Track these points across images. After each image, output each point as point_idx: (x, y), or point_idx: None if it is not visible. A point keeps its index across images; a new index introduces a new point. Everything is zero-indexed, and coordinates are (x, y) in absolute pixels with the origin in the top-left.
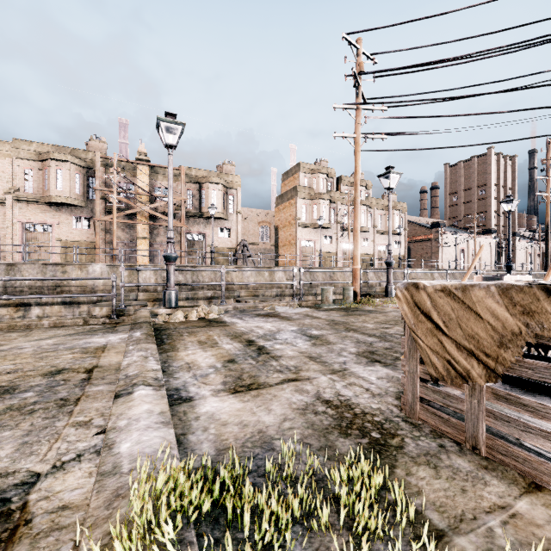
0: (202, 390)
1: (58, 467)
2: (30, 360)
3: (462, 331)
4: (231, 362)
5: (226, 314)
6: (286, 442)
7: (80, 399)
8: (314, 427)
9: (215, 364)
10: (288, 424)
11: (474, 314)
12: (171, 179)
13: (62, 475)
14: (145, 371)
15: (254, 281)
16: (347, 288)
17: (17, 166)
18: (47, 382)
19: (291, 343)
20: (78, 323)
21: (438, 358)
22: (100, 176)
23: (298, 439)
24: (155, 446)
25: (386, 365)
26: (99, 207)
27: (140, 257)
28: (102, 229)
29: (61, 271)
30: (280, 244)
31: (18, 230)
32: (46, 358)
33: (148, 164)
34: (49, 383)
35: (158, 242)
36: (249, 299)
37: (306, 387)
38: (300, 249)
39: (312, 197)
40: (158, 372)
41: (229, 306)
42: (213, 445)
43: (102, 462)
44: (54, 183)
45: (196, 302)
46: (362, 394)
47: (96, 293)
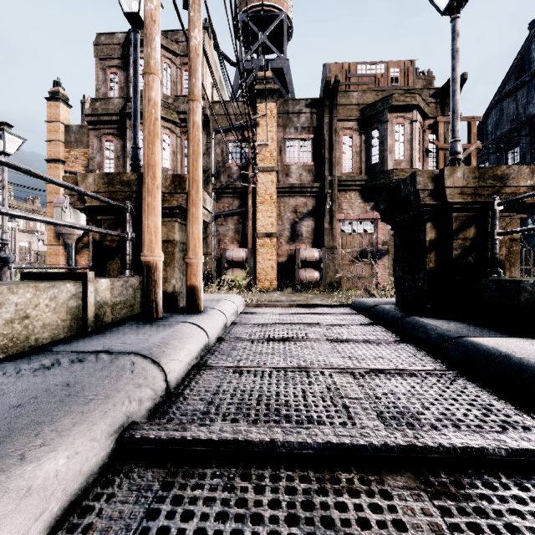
0: None
1: None
2: None
3: None
4: None
5: None
6: None
7: None
8: None
9: None
10: None
11: None
12: None
13: None
14: None
15: None
16: None
17: None
18: None
19: None
20: None
21: None
22: None
23: None
24: None
25: None
26: None
27: None
28: None
29: None
30: None
31: None
32: None
33: None
34: None
35: None
36: None
37: None
38: None
39: None
40: None
41: None
42: None
43: None
44: None
45: None
46: None
47: None
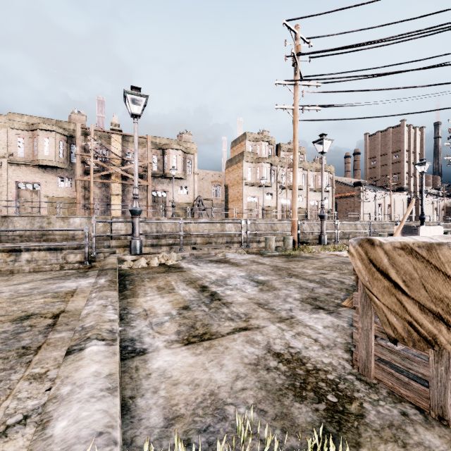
0: (156, 341)
1: (1, 433)
2: (4, 304)
3: (427, 292)
4: (185, 308)
5: (184, 260)
6: (239, 409)
7: (41, 347)
8: (267, 387)
9: (171, 311)
10: (241, 384)
11: (443, 275)
12: (136, 144)
13: (2, 444)
14: (102, 322)
15: (208, 230)
16: (287, 237)
17: (11, 135)
18: (14, 328)
19: (240, 288)
20: (55, 268)
21: (397, 318)
22: (80, 144)
23: (251, 404)
24: (94, 425)
25: (329, 312)
26: (79, 169)
27: (114, 211)
28: (81, 187)
29: (47, 222)
30: (229, 199)
31: (12, 188)
32: (19, 303)
33: (120, 133)
34: (16, 329)
35: (129, 198)
36: (203, 246)
37: (257, 338)
38: (246, 204)
39: (256, 161)
40: (114, 323)
41: (186, 252)
42: (162, 412)
43: (29, 450)
44: (42, 149)
45: (160, 248)
46: (312, 346)
47: (76, 240)
